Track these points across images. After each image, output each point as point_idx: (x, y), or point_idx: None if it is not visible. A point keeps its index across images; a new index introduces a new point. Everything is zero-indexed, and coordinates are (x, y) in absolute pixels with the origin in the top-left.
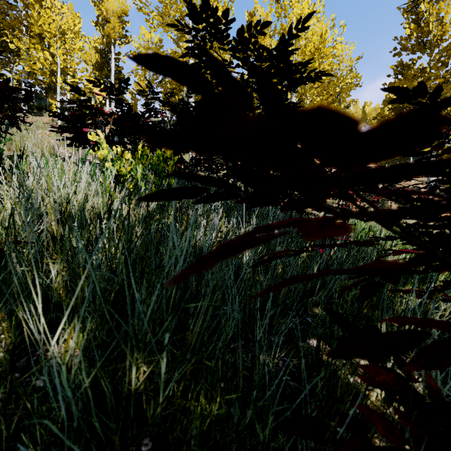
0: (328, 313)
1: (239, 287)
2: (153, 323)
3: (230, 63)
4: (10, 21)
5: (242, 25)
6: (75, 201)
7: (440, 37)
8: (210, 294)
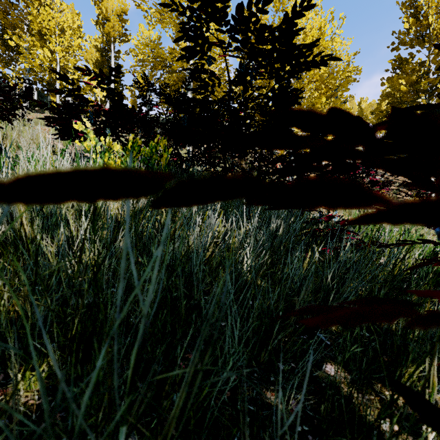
0: (403, 394)
1: (240, 296)
2: (108, 393)
3: (228, 46)
4: (12, 20)
5: (241, 2)
6: None
7: (439, 31)
8: (198, 355)
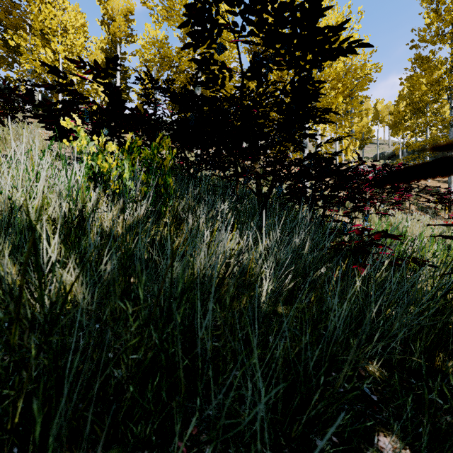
0: None
1: (258, 333)
2: None
3: (242, 30)
4: (14, 20)
5: None
6: (30, 208)
7: None
8: None
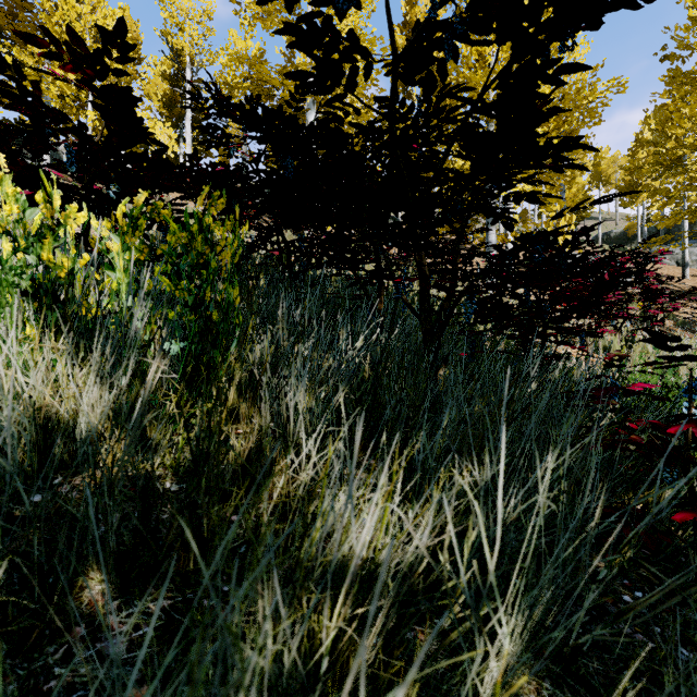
0: None
1: None
2: None
3: None
4: (21, 27)
5: None
6: None
7: None
8: None
